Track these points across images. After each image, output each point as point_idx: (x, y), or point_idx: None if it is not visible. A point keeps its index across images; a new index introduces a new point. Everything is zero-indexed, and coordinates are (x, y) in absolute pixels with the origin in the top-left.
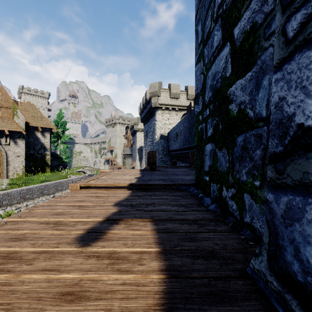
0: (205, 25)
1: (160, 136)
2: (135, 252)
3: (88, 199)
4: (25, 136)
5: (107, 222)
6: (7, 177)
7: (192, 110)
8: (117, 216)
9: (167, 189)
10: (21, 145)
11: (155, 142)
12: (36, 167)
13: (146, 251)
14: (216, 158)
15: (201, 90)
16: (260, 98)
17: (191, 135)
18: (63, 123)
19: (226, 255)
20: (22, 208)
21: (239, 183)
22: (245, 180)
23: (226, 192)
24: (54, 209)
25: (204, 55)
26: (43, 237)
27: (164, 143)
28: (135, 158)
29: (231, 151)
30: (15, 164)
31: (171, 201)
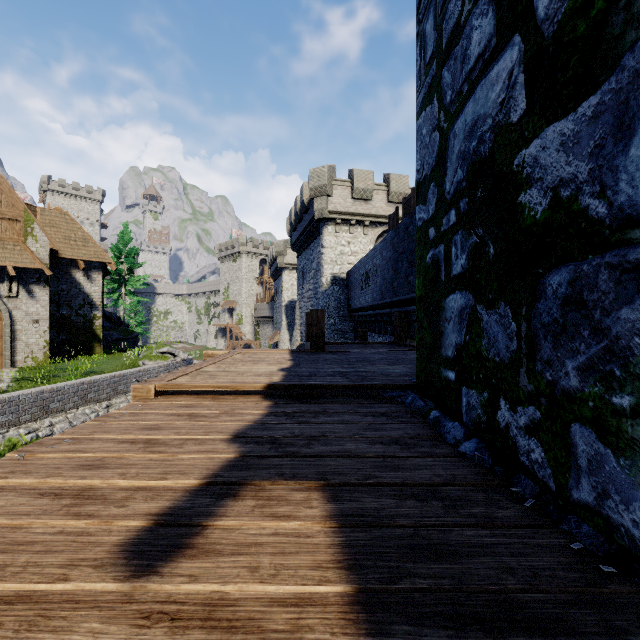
0: (445, 14)
1: (331, 279)
2: (281, 601)
3: (170, 422)
4: (49, 279)
5: (210, 490)
6: (13, 365)
7: (402, 224)
8: (235, 473)
9: (353, 397)
10: (41, 297)
11: (321, 292)
12: (74, 344)
13: (313, 597)
14: (478, 328)
15: (434, 168)
16: (635, 160)
17: (399, 276)
18: (131, 252)
19: (547, 615)
20: (41, 432)
21: (553, 395)
22: (577, 388)
23: (509, 414)
24: (84, 451)
25: (444, 84)
26: (34, 540)
27: (339, 294)
28: (280, 324)
29: (526, 311)
30: (30, 337)
31: (365, 428)
